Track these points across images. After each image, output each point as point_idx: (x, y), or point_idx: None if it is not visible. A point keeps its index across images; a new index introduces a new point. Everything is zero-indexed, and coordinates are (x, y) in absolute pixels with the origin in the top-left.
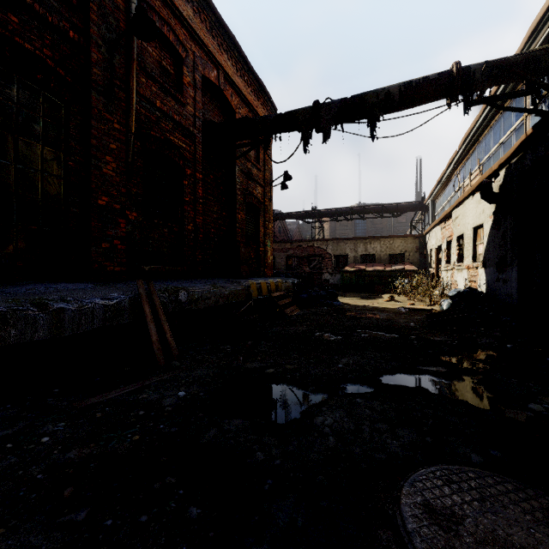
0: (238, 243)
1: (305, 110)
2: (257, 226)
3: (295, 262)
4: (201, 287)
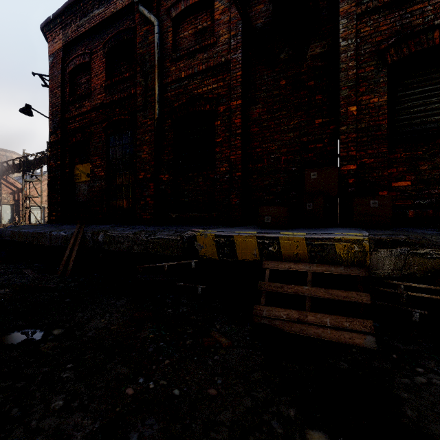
0: (349, 160)
1: None
2: None
3: None
4: (122, 232)
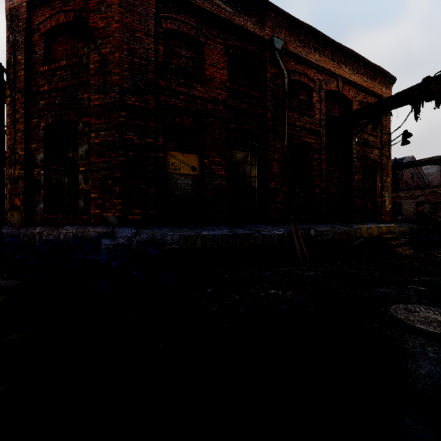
0: (355, 197)
1: (413, 88)
2: (374, 181)
3: (427, 209)
4: (323, 228)
